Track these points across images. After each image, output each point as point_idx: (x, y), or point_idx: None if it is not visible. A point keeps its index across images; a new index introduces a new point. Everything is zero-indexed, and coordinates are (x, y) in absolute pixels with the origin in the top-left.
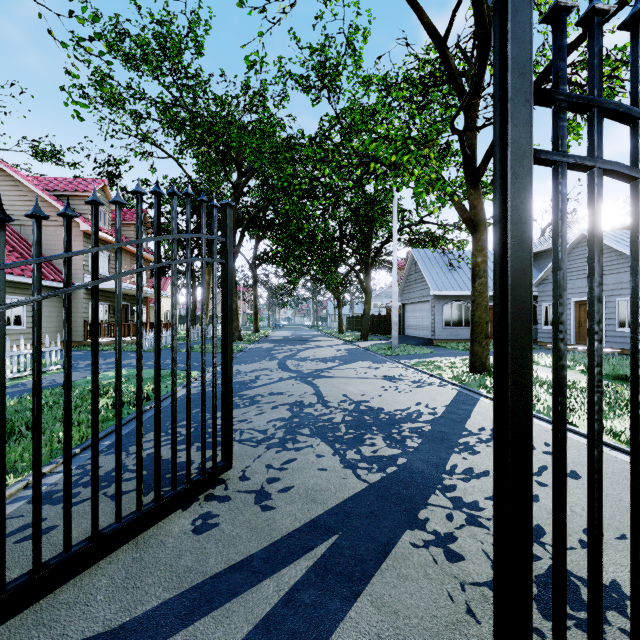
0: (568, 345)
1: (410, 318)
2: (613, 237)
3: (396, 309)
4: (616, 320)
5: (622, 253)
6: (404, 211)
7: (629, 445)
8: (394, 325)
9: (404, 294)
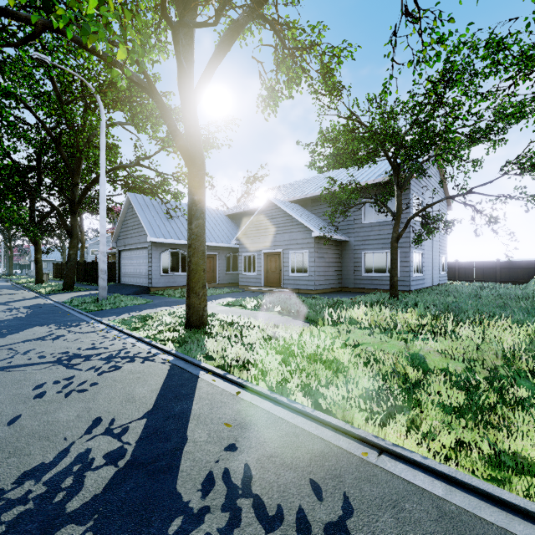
0: (260, 287)
1: (127, 265)
2: (287, 206)
3: (104, 254)
4: (289, 267)
5: (293, 218)
6: (117, 146)
7: (394, 439)
8: (102, 273)
9: (120, 240)
